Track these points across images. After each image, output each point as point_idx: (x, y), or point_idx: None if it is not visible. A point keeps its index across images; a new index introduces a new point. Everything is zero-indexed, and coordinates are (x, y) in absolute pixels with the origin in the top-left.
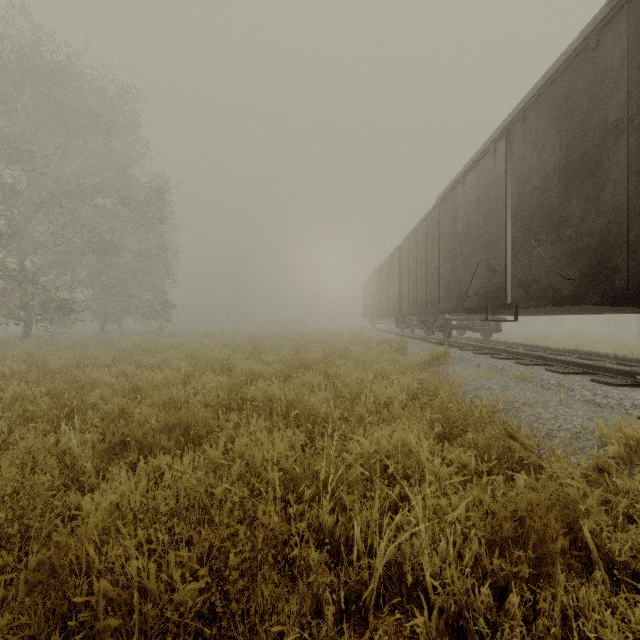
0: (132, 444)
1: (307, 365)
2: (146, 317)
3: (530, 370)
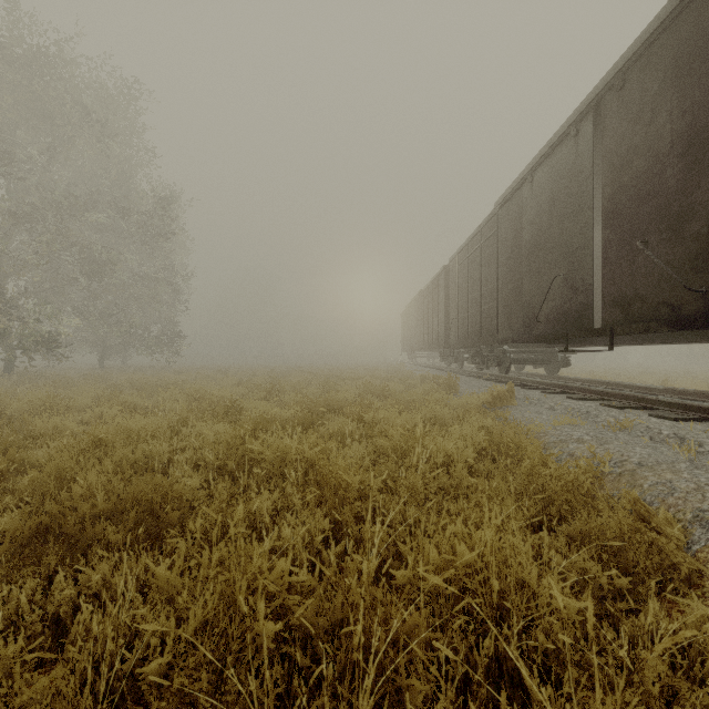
0: (51, 542)
1: (337, 408)
2: (152, 350)
3: (627, 415)
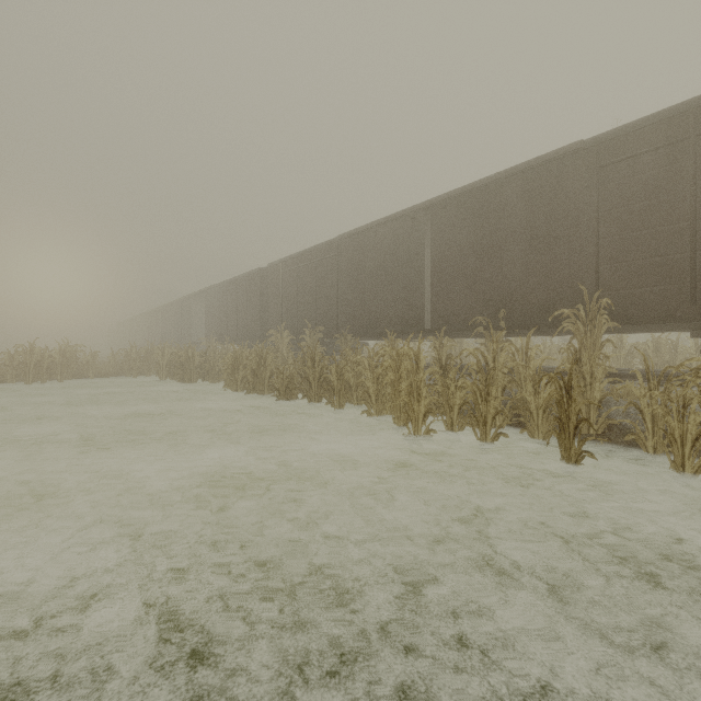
0: None
1: None
2: None
3: None
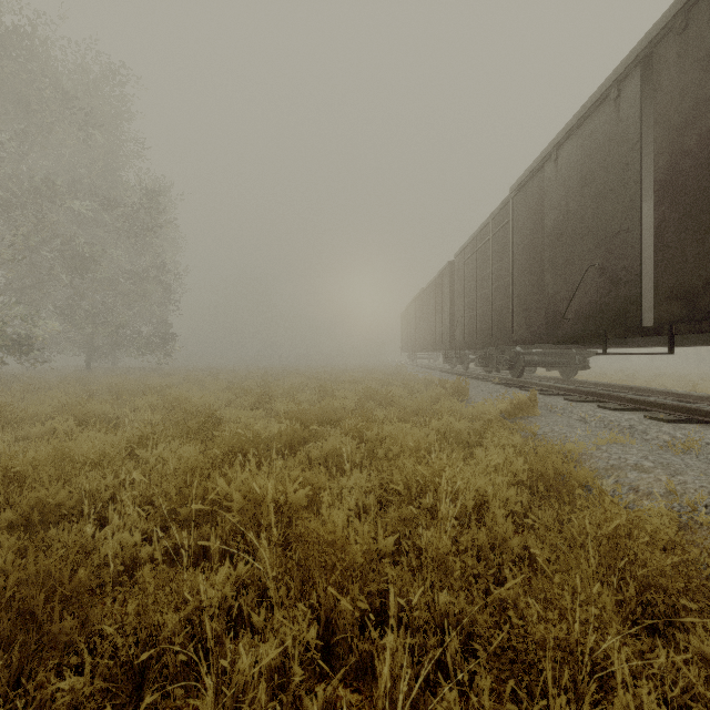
0: None
1: (333, 419)
2: (141, 351)
3: (686, 432)
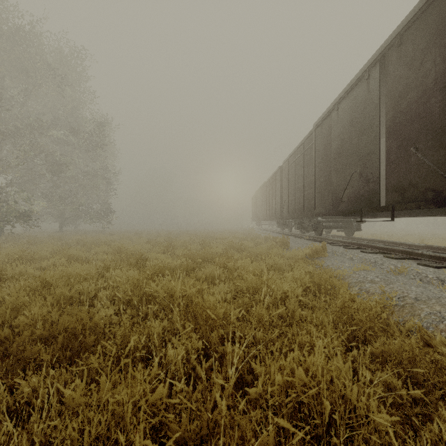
0: None
1: (210, 258)
2: (93, 220)
3: (402, 264)
